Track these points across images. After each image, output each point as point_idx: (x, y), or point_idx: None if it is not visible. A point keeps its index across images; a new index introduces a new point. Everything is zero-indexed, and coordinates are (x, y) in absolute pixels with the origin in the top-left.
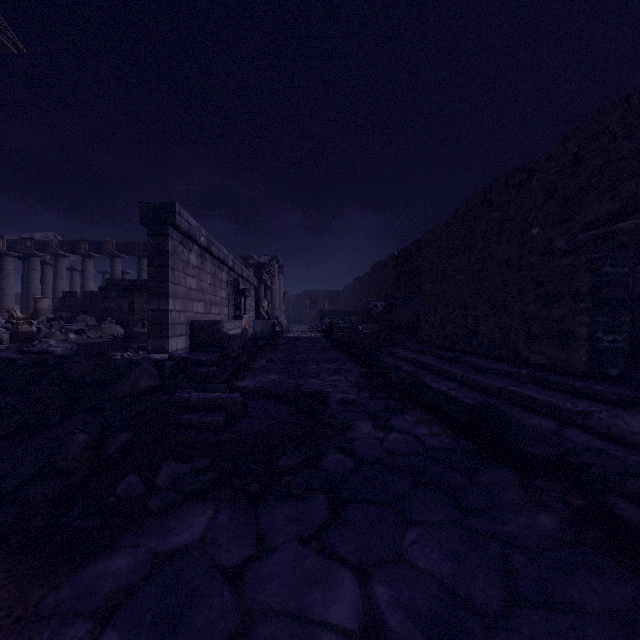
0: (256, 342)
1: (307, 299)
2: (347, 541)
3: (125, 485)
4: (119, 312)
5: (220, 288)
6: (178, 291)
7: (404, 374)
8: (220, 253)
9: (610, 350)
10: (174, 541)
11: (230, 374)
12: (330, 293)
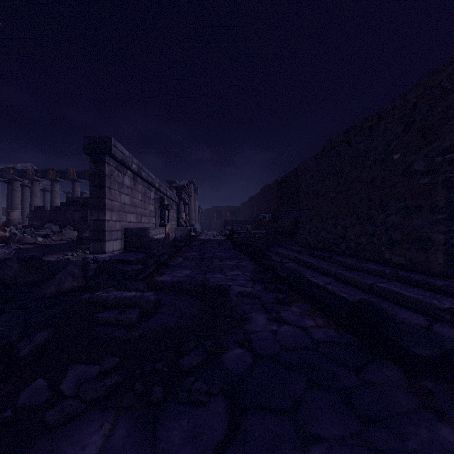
0: (176, 244)
1: (215, 212)
2: None
3: (29, 392)
4: (72, 221)
5: (149, 203)
6: (114, 205)
7: (289, 271)
8: (149, 177)
9: None
10: None
11: (152, 270)
12: (231, 208)
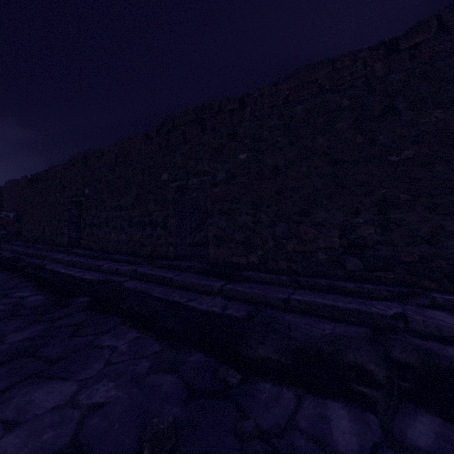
0: None
1: None
2: None
3: None
4: None
5: None
6: None
7: None
8: None
9: (75, 237)
10: None
11: None
12: None
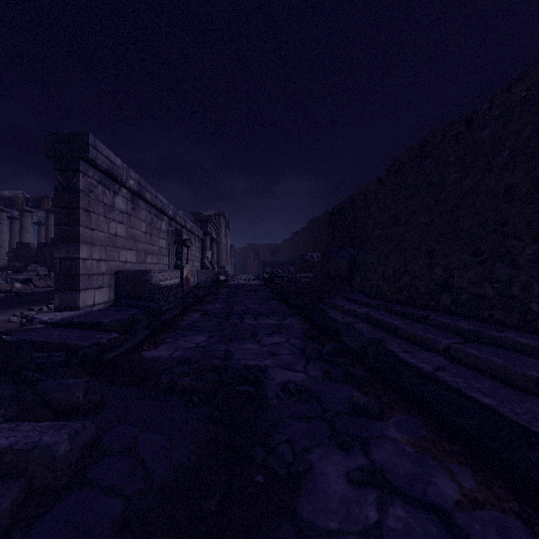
0: (194, 292)
1: (251, 251)
2: None
3: None
4: (50, 261)
5: (158, 237)
6: (96, 237)
7: (367, 343)
8: (157, 201)
9: None
10: None
11: (142, 339)
12: (271, 246)
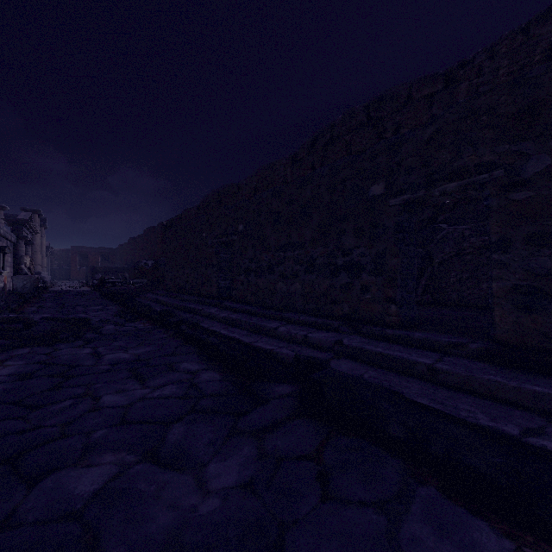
0: (22, 295)
1: (77, 255)
2: (91, 345)
3: None
4: None
5: None
6: None
7: (142, 305)
8: None
9: (224, 287)
10: (16, 354)
11: None
12: (104, 250)
